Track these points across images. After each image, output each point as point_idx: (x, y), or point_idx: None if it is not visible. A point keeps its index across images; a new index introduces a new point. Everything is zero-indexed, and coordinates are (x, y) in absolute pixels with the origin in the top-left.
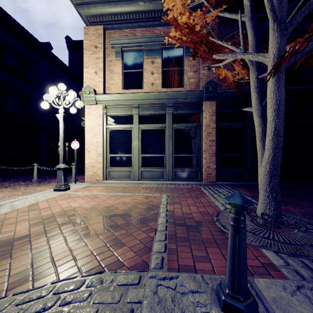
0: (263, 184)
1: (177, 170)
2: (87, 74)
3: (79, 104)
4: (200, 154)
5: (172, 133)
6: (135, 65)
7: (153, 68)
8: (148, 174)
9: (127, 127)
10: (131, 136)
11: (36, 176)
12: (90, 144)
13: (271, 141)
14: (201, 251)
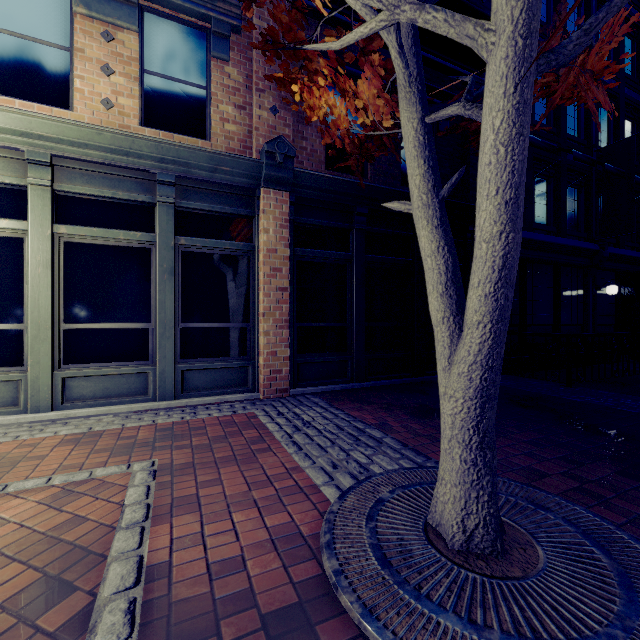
0: (462, 427)
1: (191, 367)
2: None
3: None
4: (252, 323)
5: (174, 263)
6: (38, 22)
7: (111, 55)
8: (91, 385)
9: (3, 229)
10: (22, 261)
11: None
12: None
13: (490, 299)
14: None
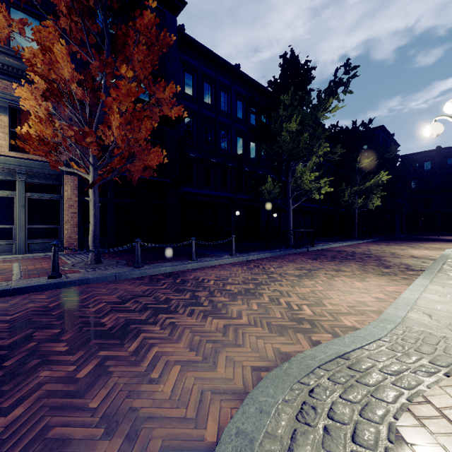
0: (91, 243)
1: (32, 242)
2: None
3: None
4: (61, 225)
5: (25, 203)
6: None
7: None
8: None
9: None
10: None
11: None
12: None
13: (93, 220)
14: (45, 275)
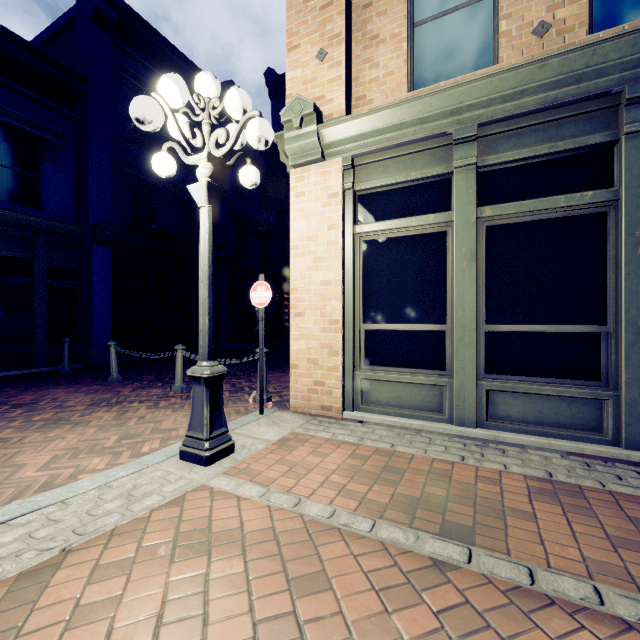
0: None
1: None
2: (296, 69)
3: (258, 131)
4: None
5: None
6: None
7: None
8: (519, 404)
9: (429, 225)
10: (444, 256)
11: (180, 377)
12: (303, 289)
13: None
14: None
